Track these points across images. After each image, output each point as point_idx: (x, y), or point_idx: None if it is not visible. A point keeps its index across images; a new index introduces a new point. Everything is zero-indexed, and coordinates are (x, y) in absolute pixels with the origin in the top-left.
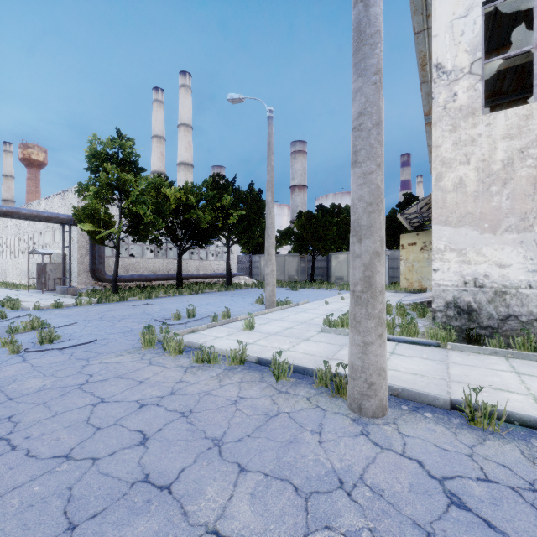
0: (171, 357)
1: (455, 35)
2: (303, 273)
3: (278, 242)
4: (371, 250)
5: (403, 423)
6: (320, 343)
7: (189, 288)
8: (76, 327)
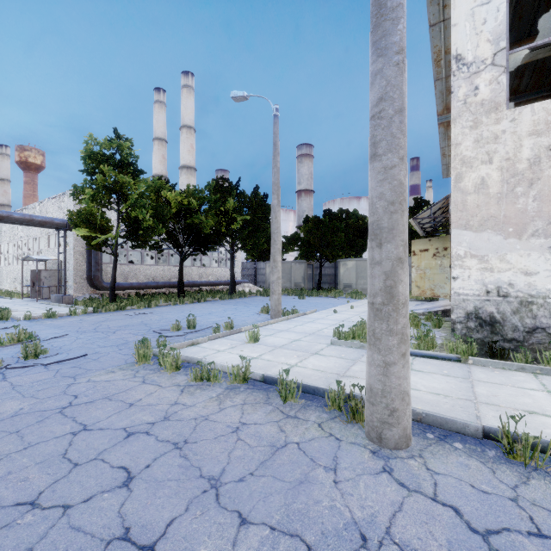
0: (167, 373)
1: (476, 24)
2: (310, 280)
3: (284, 248)
4: (393, 256)
5: (430, 456)
6: (331, 357)
7: (191, 296)
8: (67, 339)
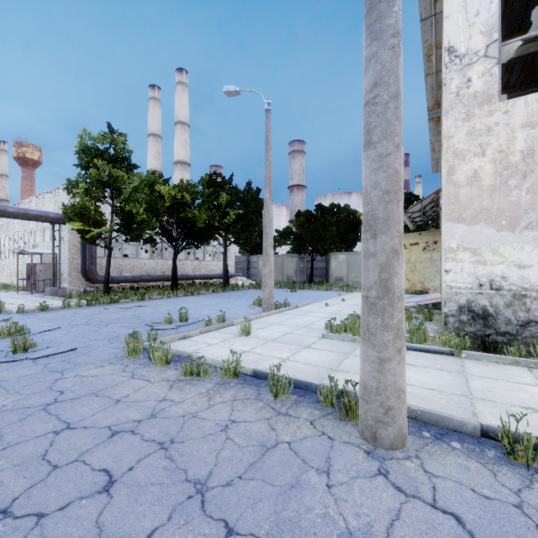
0: (157, 368)
1: (469, 15)
2: (302, 273)
3: (276, 242)
4: (388, 248)
5: (427, 457)
6: (323, 351)
7: (184, 289)
8: (58, 333)
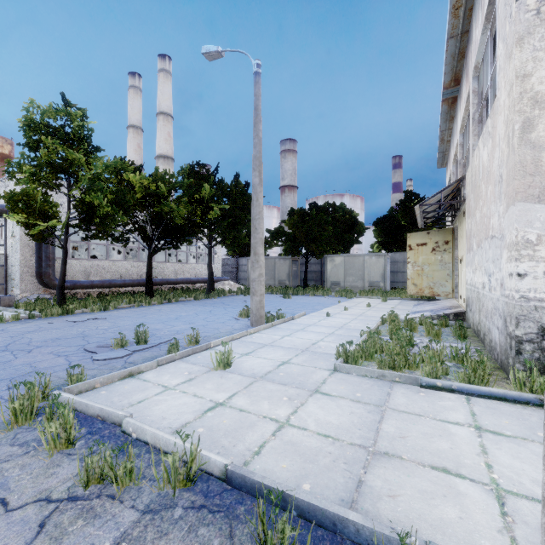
0: (46, 456)
1: None
2: (295, 277)
3: (267, 243)
4: None
5: None
6: (341, 400)
7: (160, 296)
8: None
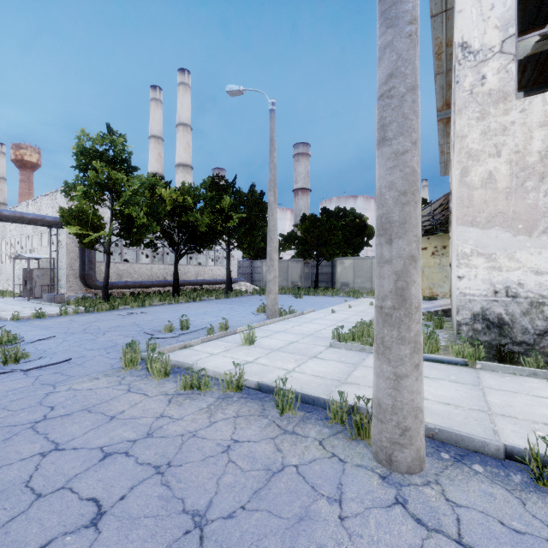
0: (155, 380)
1: (483, 9)
2: (307, 279)
3: (280, 246)
4: (405, 253)
5: (448, 482)
6: (330, 361)
7: (186, 295)
8: (53, 342)
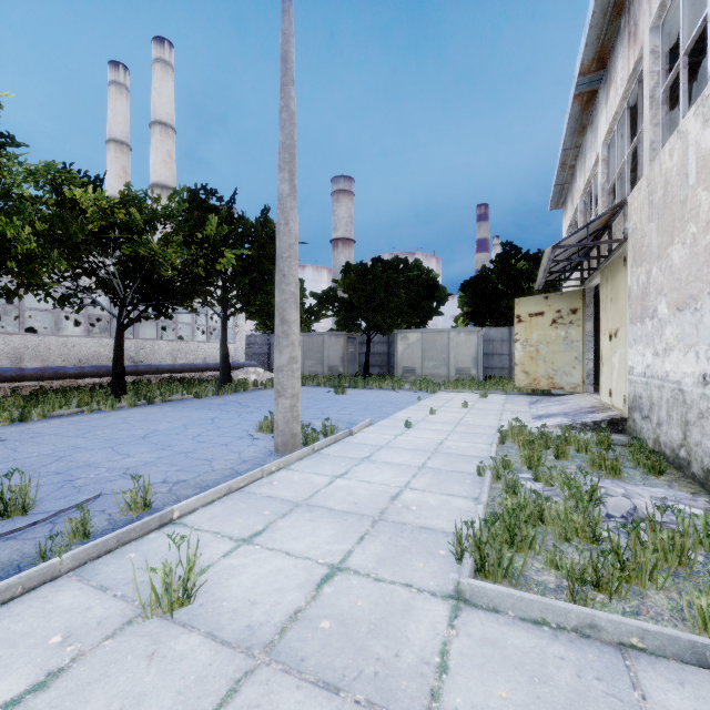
0: None
1: None
2: (352, 362)
3: (313, 314)
4: None
5: None
6: None
7: (137, 392)
8: None
